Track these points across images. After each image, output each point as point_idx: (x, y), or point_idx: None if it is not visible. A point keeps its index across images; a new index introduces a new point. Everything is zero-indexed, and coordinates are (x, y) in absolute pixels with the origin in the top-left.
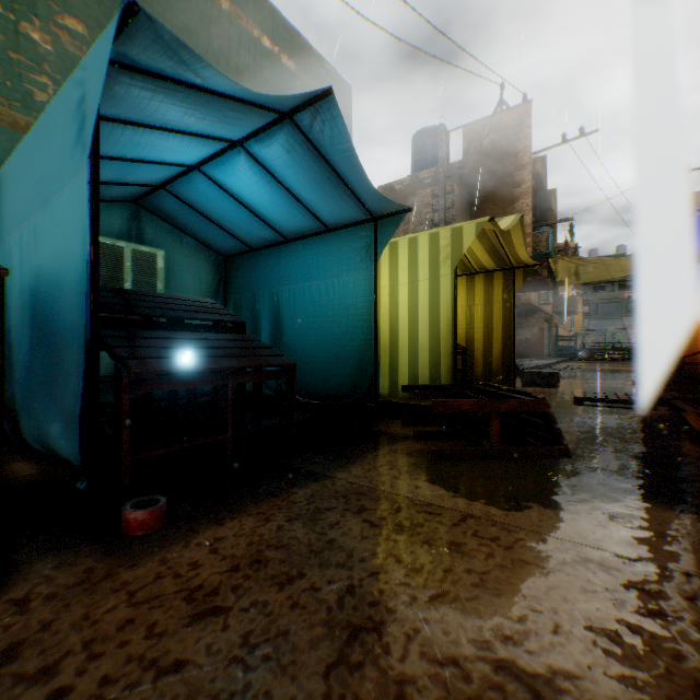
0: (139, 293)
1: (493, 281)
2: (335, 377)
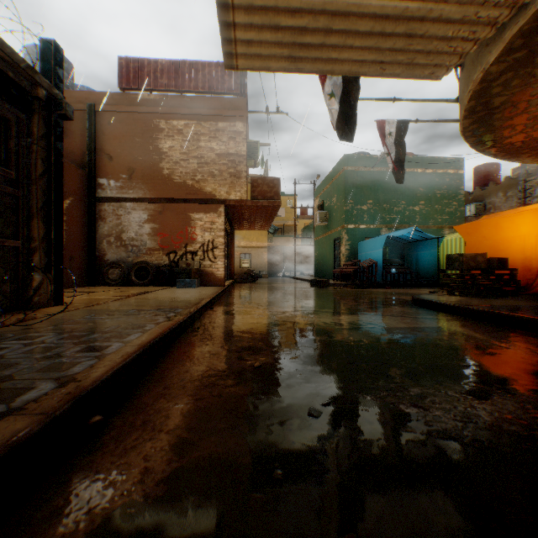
0: (385, 260)
1: None
2: (429, 276)
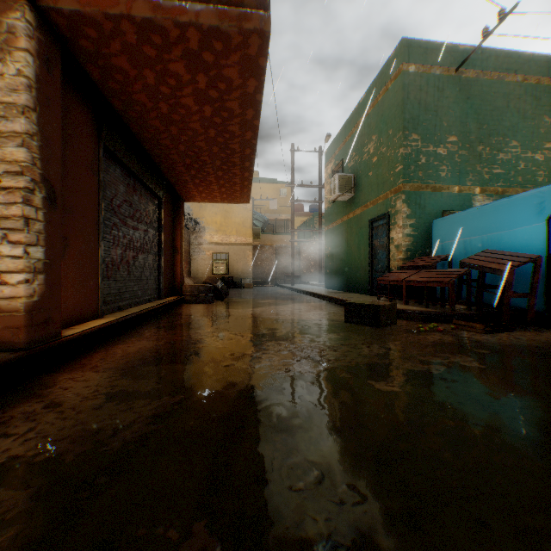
0: None
1: None
2: None
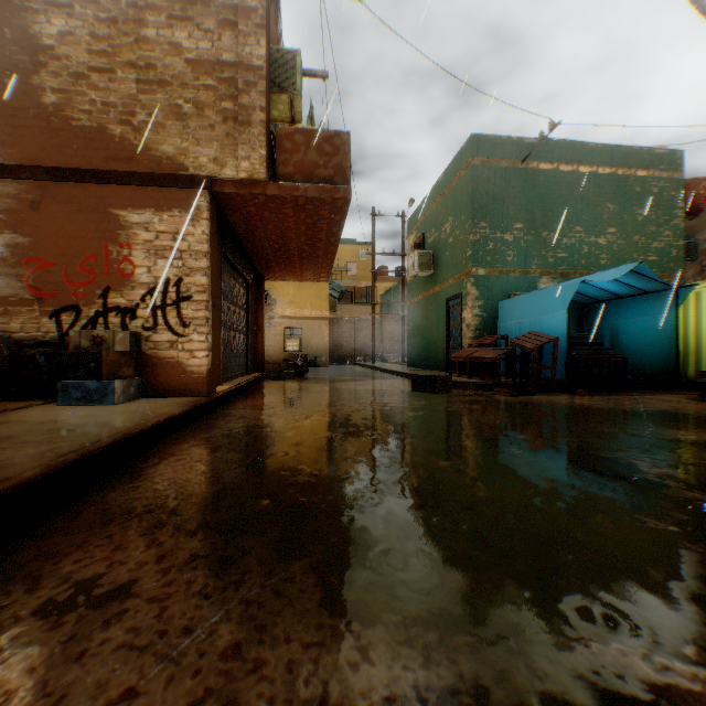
0: None
1: None
2: (650, 366)
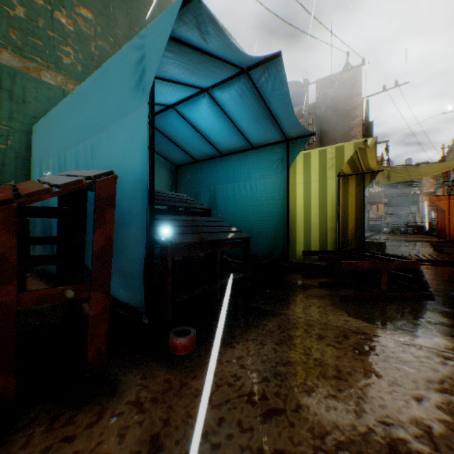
0: None
1: (348, 182)
2: (257, 246)
